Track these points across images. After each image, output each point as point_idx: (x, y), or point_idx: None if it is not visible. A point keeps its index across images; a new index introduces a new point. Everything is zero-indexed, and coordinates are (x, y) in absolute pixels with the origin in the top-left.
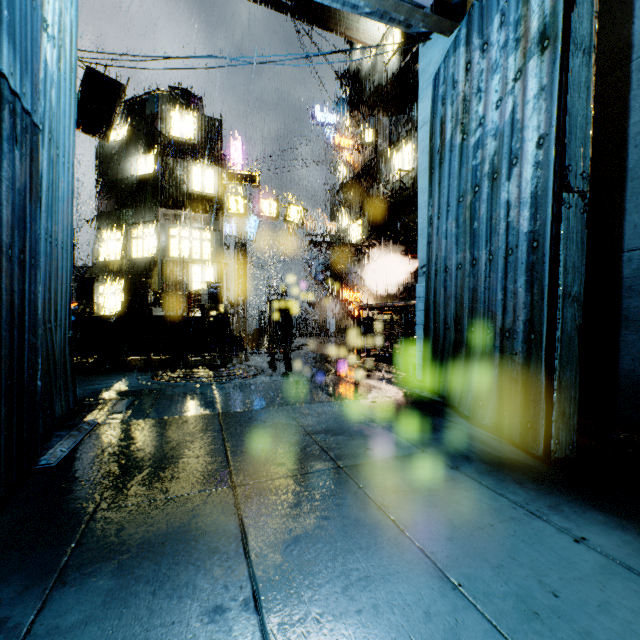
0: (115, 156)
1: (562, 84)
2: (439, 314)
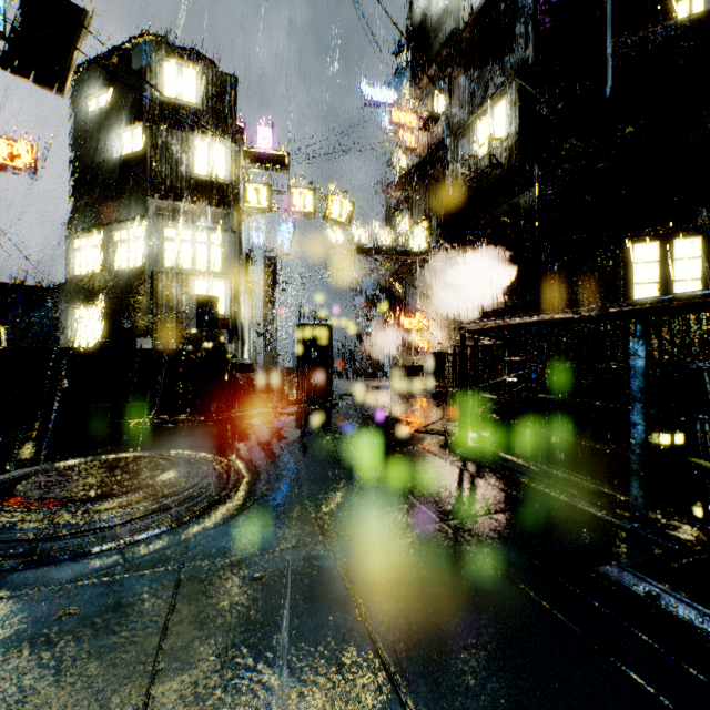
0: (93, 132)
1: None
2: None
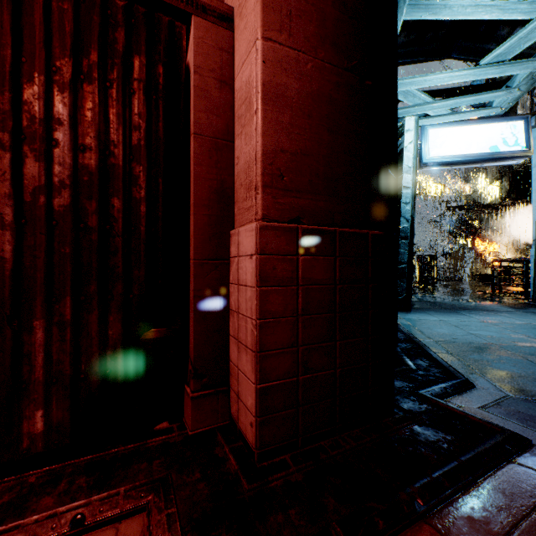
0: None
1: None
2: None
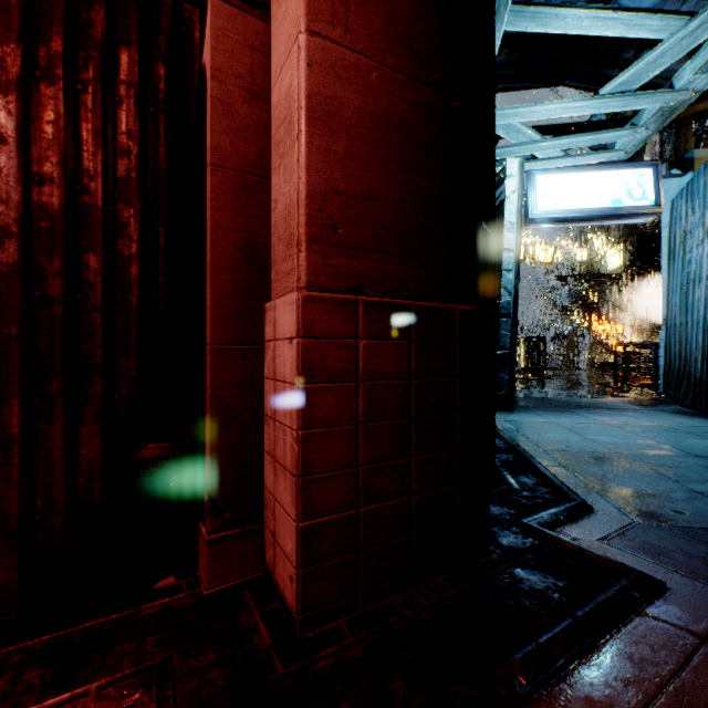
0: None
1: None
2: (671, 351)
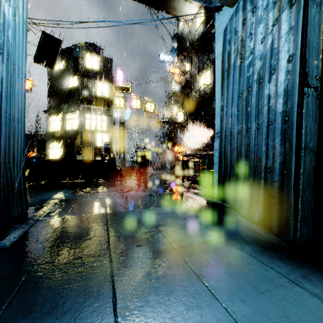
0: (57, 78)
1: (304, 24)
2: (227, 158)
